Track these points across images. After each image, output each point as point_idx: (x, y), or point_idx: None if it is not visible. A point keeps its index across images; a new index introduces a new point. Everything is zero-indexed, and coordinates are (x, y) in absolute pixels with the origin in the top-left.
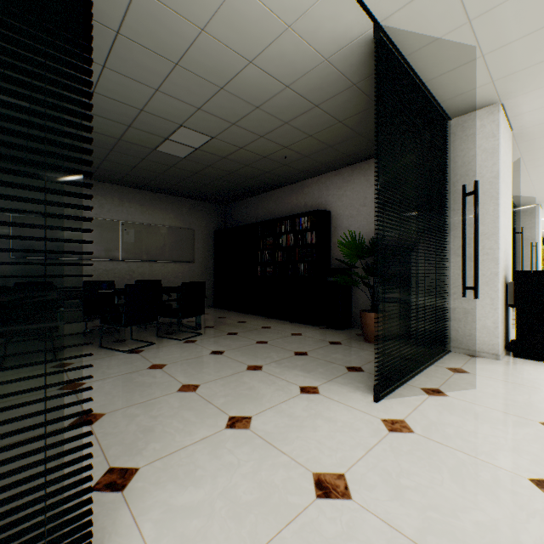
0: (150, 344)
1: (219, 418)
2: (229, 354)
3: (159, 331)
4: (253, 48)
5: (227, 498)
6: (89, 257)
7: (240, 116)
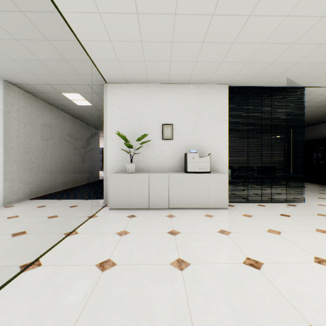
0: (272, 186)
1: (315, 197)
2: (307, 190)
3: (269, 184)
4: (323, 100)
5: (324, 202)
6: (235, 158)
7: (312, 109)
